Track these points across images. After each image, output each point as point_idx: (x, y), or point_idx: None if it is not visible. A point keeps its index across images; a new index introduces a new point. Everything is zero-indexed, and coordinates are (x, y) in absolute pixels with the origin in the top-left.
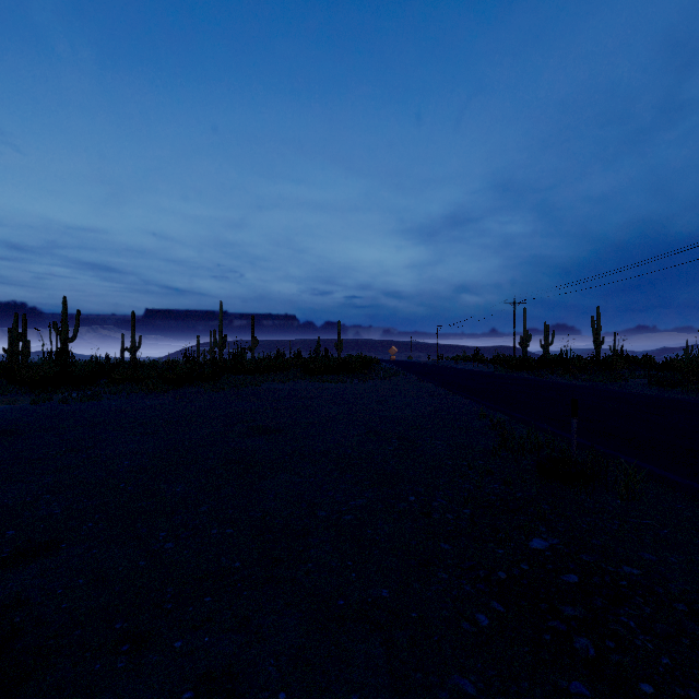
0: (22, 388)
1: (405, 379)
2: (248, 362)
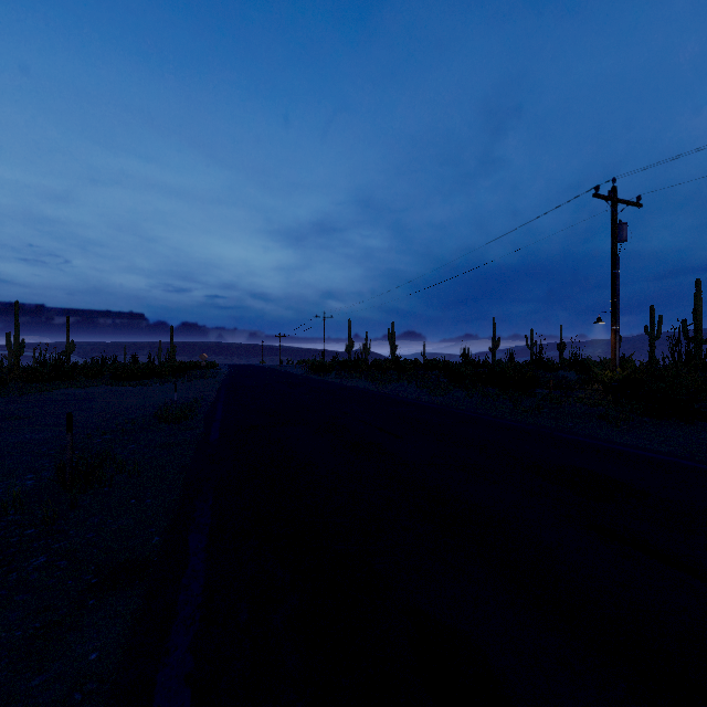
0: None
1: (208, 381)
2: (48, 369)
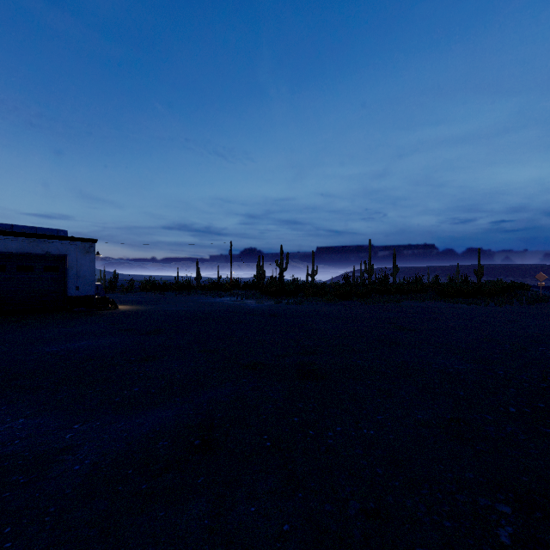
0: (266, 296)
1: None
2: (390, 285)
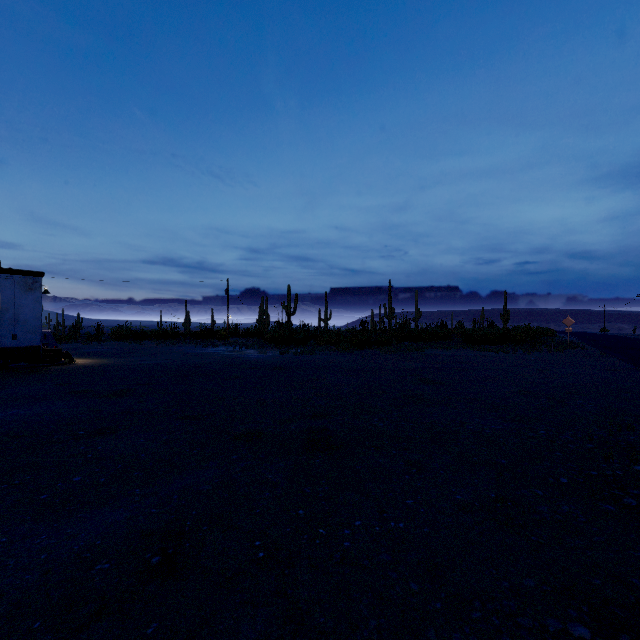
0: (270, 345)
1: (583, 352)
2: (413, 331)
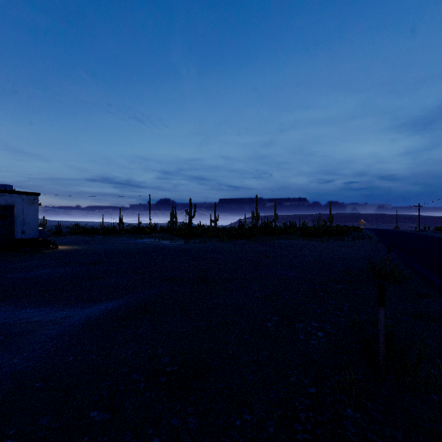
0: (178, 237)
1: (368, 241)
2: (270, 228)
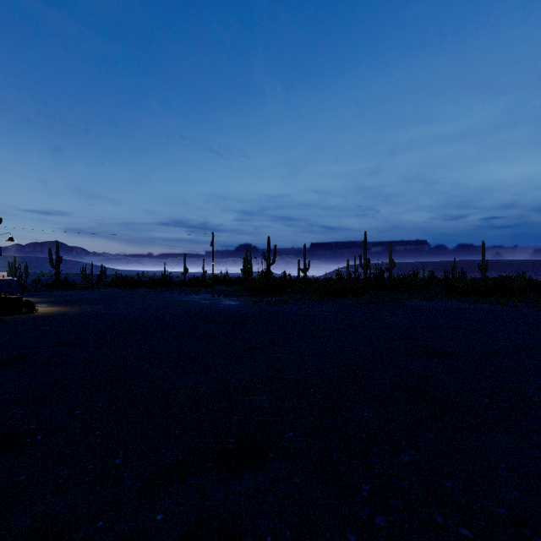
0: (249, 293)
1: None
2: (389, 280)
